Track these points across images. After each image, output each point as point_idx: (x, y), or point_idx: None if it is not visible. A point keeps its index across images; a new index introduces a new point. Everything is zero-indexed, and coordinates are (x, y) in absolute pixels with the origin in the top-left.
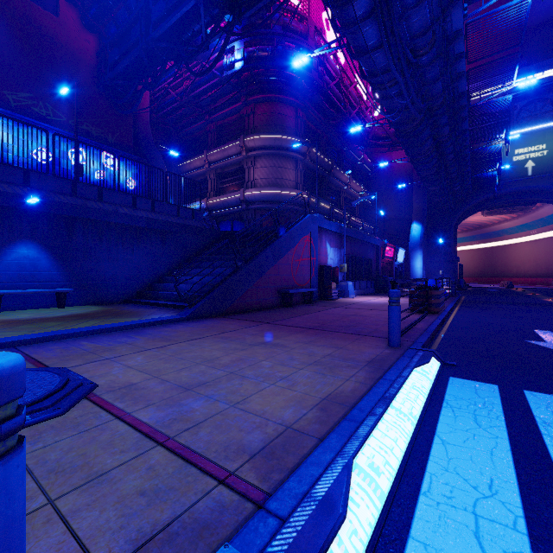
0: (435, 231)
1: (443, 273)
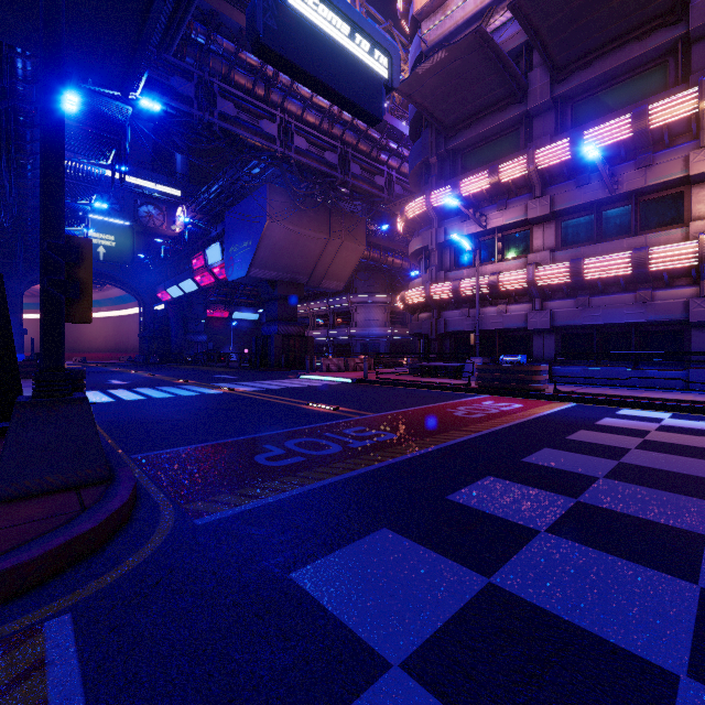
0: None
1: None
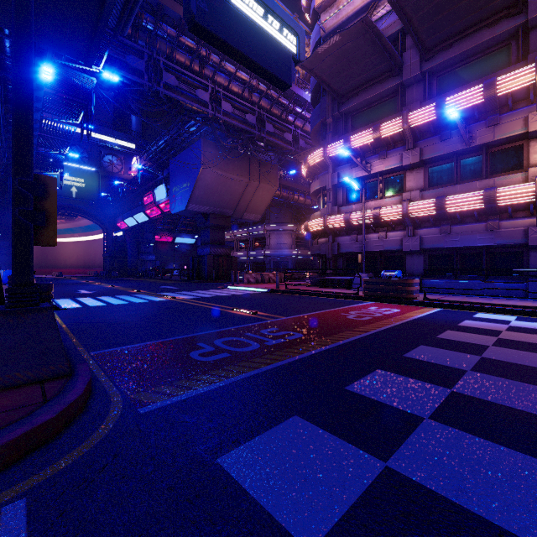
0: None
1: (1, 265)
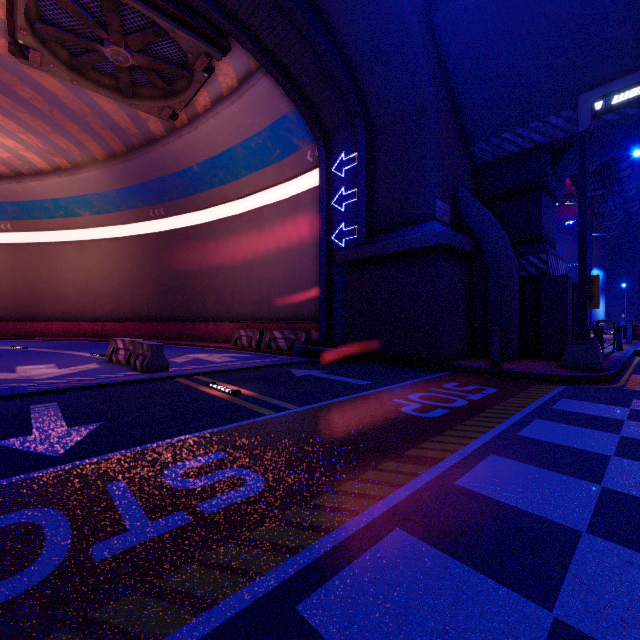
0: (616, 275)
1: (626, 316)
